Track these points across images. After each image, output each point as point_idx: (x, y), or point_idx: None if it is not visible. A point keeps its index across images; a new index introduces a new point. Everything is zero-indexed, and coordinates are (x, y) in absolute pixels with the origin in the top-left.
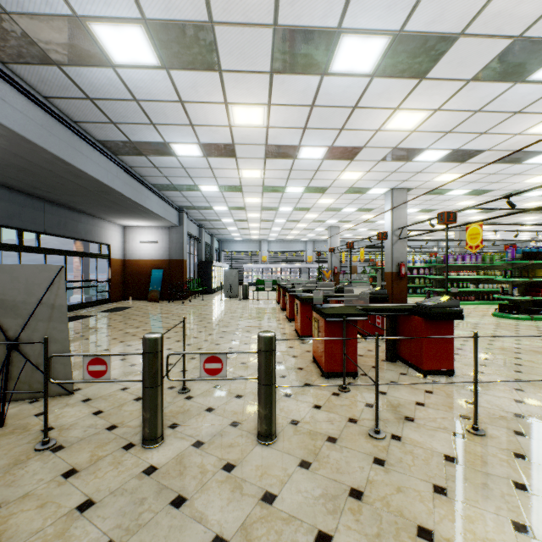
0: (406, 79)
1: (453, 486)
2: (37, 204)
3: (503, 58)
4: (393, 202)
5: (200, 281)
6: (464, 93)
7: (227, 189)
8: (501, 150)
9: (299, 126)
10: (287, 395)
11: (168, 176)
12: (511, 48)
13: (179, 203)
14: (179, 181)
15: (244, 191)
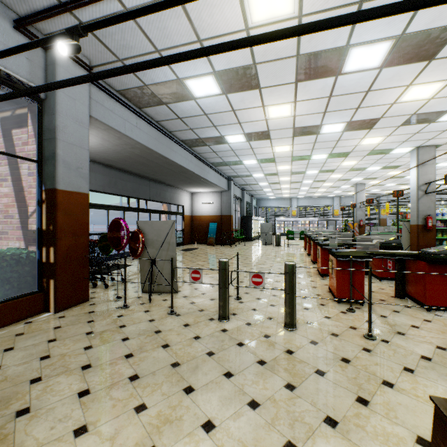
0: (415, 63)
1: (420, 370)
2: (146, 182)
3: None
4: (418, 160)
5: (242, 231)
6: None
7: (263, 161)
8: None
9: (320, 111)
10: (306, 308)
11: (221, 157)
12: None
13: (228, 174)
14: (228, 159)
15: (276, 162)
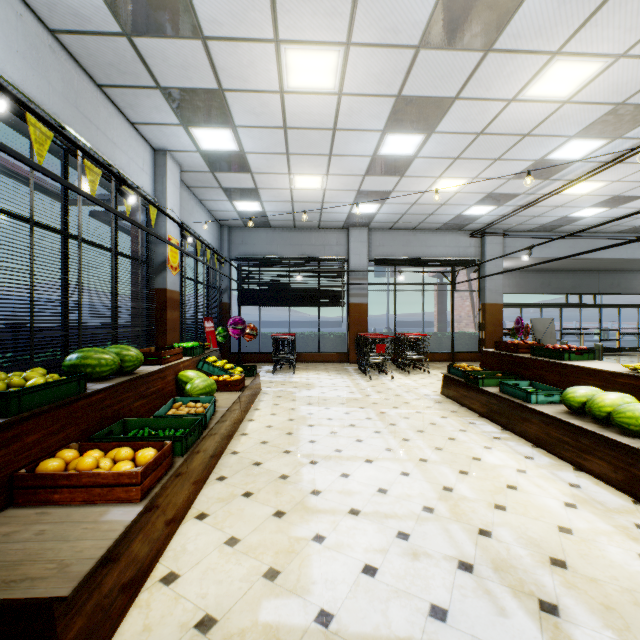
0: None
1: None
2: (592, 275)
3: None
4: None
5: None
6: None
7: None
8: None
9: None
10: None
11: None
12: None
13: None
14: None
15: None
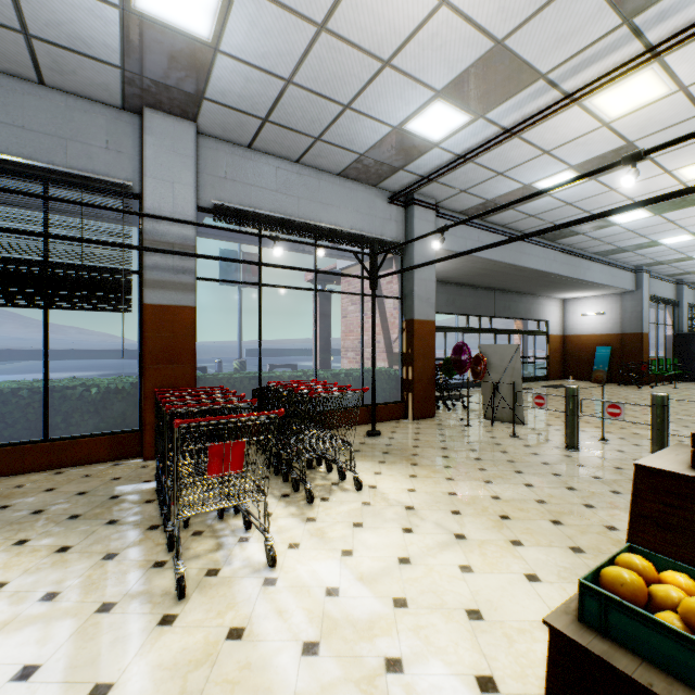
0: None
1: None
2: (490, 294)
3: None
4: None
5: (675, 362)
6: None
7: None
8: None
9: None
10: None
11: (611, 242)
12: None
13: (633, 263)
14: (626, 243)
15: None
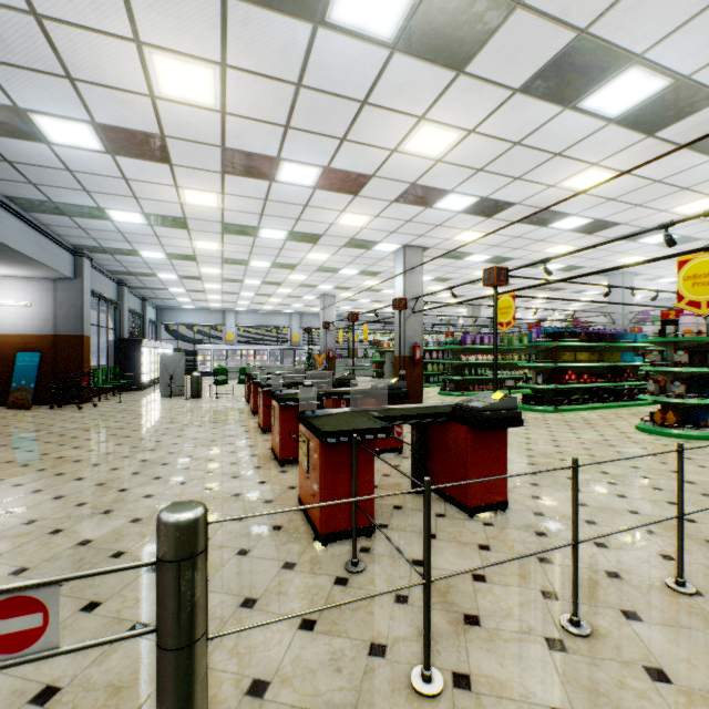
0: (440, 67)
1: None
2: None
3: (560, 64)
4: (406, 264)
5: (118, 371)
6: (507, 111)
7: (161, 221)
8: (532, 206)
9: (277, 121)
10: (248, 601)
11: (38, 184)
12: (571, 49)
13: (72, 240)
14: (64, 197)
15: (191, 229)
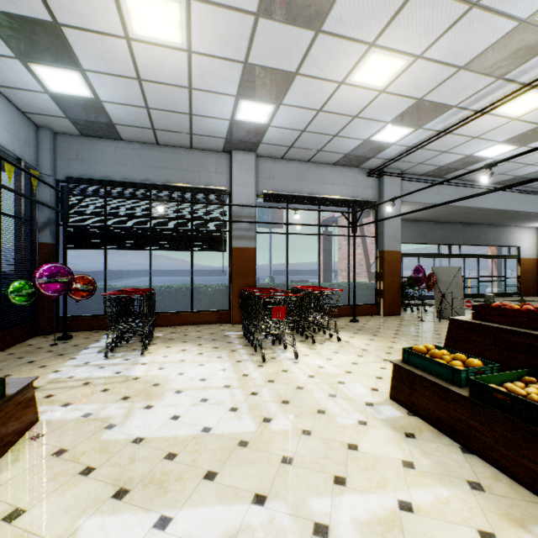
0: None
1: None
2: (458, 227)
3: None
4: None
5: None
6: None
7: None
8: None
9: None
10: None
11: None
12: None
13: None
14: None
15: None
